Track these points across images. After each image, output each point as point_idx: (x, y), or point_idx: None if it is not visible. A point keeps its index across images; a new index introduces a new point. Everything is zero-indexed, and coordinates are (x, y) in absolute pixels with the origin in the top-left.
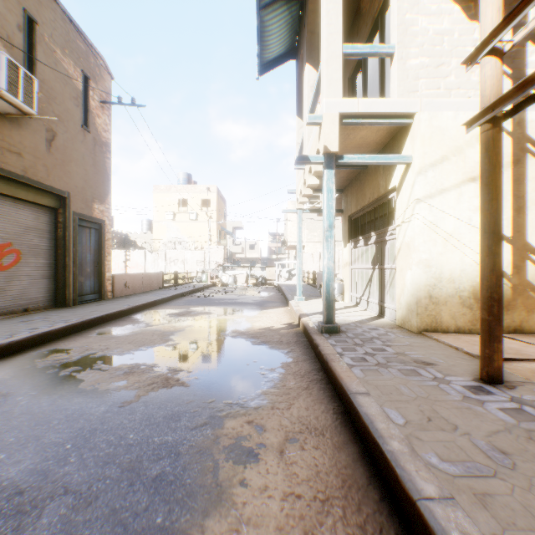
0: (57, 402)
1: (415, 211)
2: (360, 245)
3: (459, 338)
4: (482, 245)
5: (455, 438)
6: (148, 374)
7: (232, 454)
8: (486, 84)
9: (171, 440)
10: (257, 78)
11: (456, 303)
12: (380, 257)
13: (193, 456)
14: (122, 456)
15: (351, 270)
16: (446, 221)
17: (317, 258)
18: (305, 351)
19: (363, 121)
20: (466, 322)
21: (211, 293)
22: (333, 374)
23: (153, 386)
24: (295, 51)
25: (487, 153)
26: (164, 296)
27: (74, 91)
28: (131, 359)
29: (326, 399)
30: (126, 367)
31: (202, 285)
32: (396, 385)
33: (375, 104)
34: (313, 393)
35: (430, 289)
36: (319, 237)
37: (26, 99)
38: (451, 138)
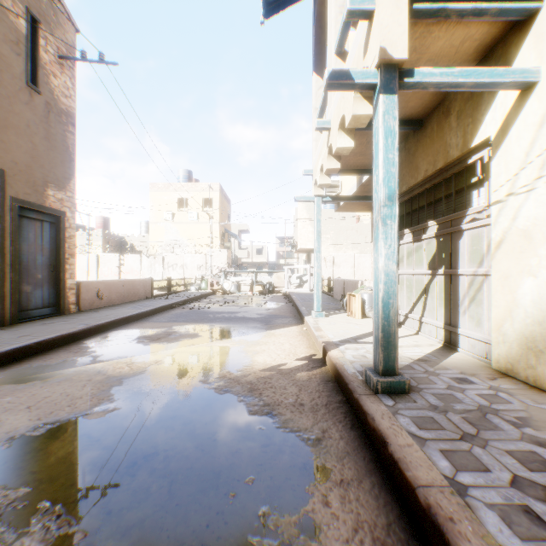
0: None
1: None
2: (406, 241)
3: None
4: None
5: None
6: None
7: None
8: None
9: None
10: (261, 23)
11: None
12: (448, 257)
13: None
14: None
15: None
16: None
17: (330, 263)
18: (351, 437)
19: (449, 7)
20: None
21: (207, 304)
22: None
23: None
24: None
25: None
26: (145, 309)
27: (13, 33)
28: None
29: None
30: None
31: (200, 293)
32: None
33: None
34: None
35: None
36: (332, 240)
37: None
38: None
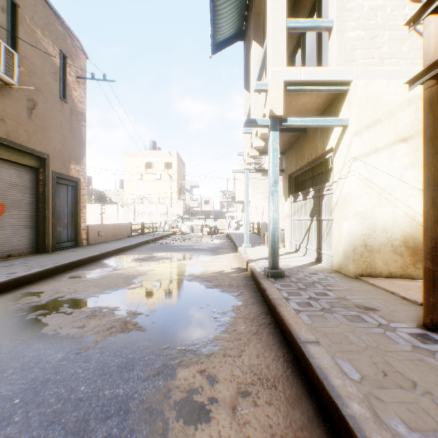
0: (17, 348)
1: (352, 168)
2: (299, 199)
3: (392, 282)
4: (426, 197)
5: (416, 398)
6: (108, 317)
7: (183, 411)
8: (429, 42)
9: (122, 394)
10: (210, 57)
11: (388, 250)
12: (318, 210)
13: (142, 414)
14: (69, 414)
15: (291, 221)
16: (380, 178)
17: (260, 211)
18: (253, 294)
19: (304, 88)
20: (398, 267)
21: (171, 241)
22: (281, 319)
23: (111, 331)
24: (243, 33)
25: (431, 108)
26: (131, 243)
27: (53, 67)
28: (95, 302)
29: (275, 345)
30: (89, 310)
31: (165, 234)
32: (344, 333)
33: (316, 72)
34: (262, 338)
35: (365, 238)
36: (262, 194)
37: (7, 71)
38: (384, 103)
